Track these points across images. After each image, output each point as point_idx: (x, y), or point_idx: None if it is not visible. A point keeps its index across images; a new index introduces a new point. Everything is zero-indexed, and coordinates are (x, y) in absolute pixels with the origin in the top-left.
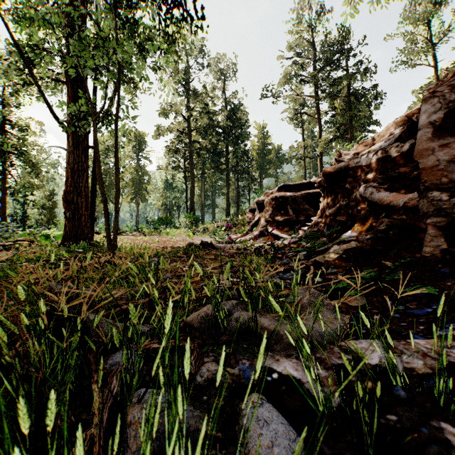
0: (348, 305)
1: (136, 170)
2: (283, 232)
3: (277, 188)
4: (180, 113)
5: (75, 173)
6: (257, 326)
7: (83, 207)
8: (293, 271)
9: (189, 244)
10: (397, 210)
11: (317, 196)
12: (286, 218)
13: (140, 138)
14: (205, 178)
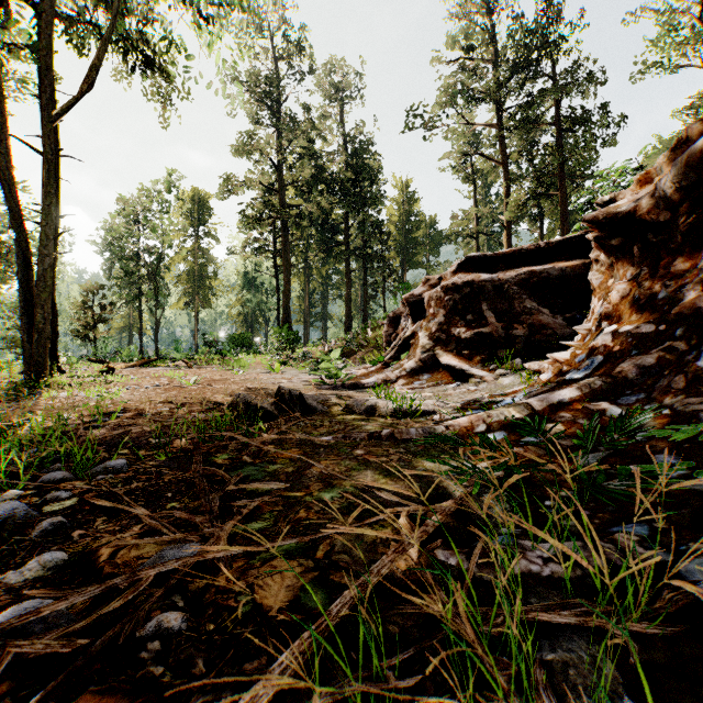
0: None
1: (195, 255)
2: (473, 364)
3: (456, 265)
4: (266, 154)
5: None
6: None
7: None
8: None
9: (236, 400)
10: None
11: (558, 279)
12: (481, 331)
13: (201, 202)
14: (311, 269)
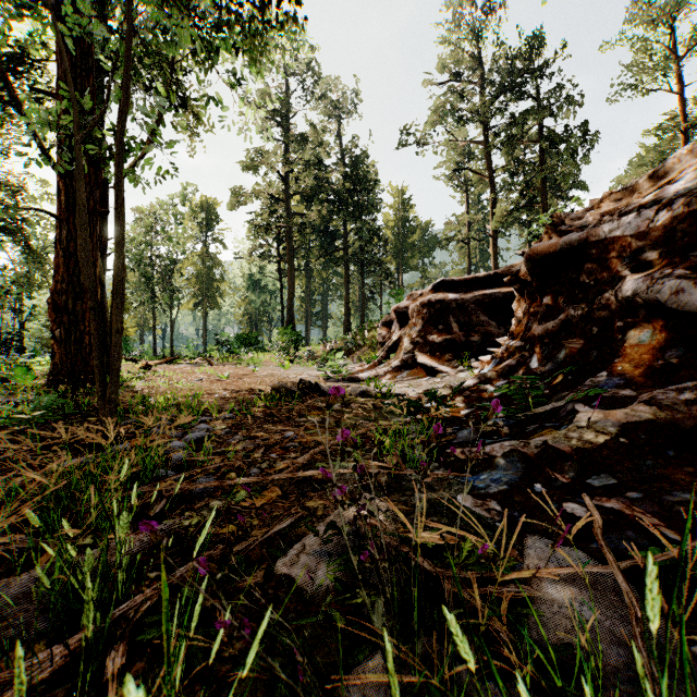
0: None
1: (203, 259)
2: (442, 363)
3: (431, 286)
4: (272, 168)
5: (71, 258)
6: None
7: (86, 320)
8: (493, 466)
9: (276, 386)
10: None
11: (502, 300)
12: (448, 338)
13: (209, 210)
14: (312, 271)
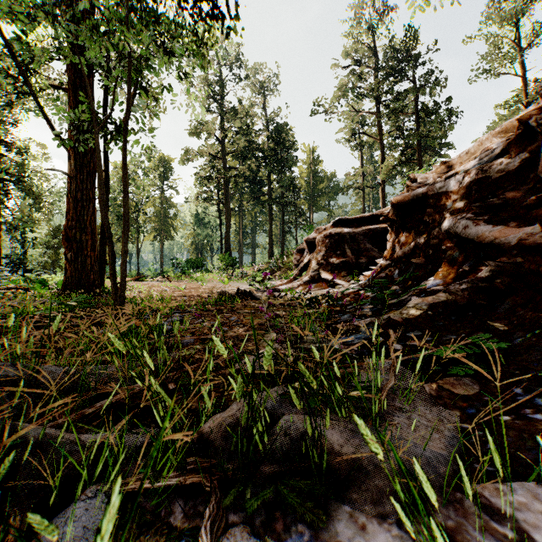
0: (452, 393)
1: (161, 202)
2: (339, 278)
3: (332, 222)
4: (214, 133)
5: (78, 204)
6: (324, 458)
7: (88, 247)
8: (358, 332)
9: (222, 293)
10: (507, 249)
11: (382, 233)
12: (343, 260)
13: (165, 164)
14: (244, 211)
